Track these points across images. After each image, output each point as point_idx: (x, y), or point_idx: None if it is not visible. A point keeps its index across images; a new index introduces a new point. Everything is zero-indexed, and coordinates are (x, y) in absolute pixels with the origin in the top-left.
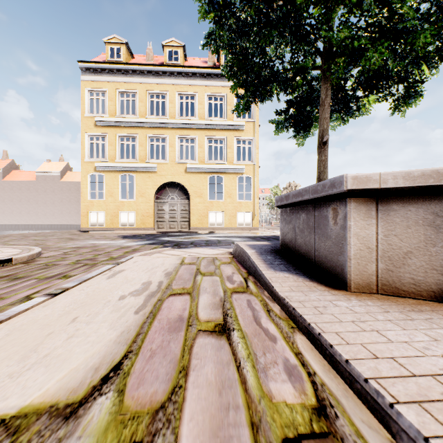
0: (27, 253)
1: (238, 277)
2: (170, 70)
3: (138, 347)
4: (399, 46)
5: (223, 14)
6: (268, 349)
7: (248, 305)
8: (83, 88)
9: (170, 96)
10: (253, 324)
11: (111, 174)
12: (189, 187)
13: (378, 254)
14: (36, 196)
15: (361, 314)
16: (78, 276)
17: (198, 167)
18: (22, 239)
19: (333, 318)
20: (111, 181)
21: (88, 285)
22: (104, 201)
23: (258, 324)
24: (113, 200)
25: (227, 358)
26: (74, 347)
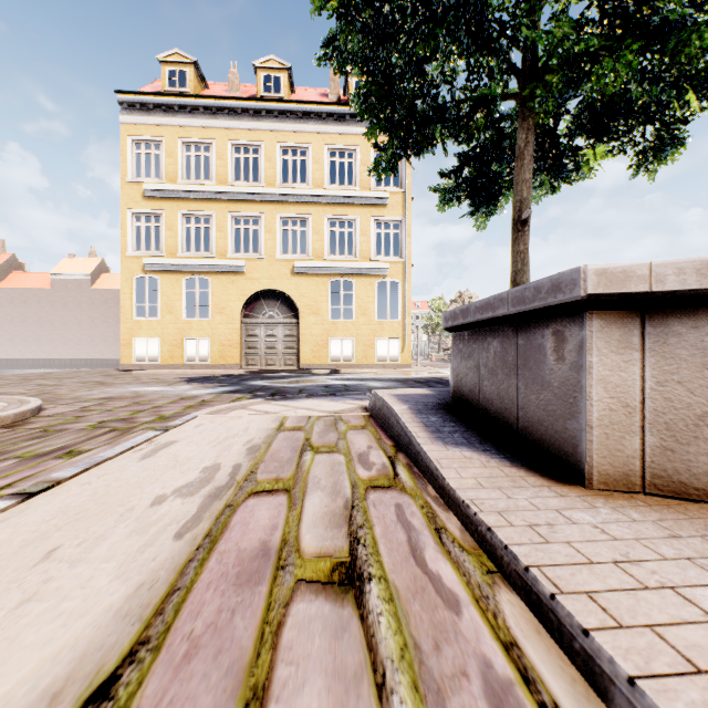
0: (13, 410)
1: (378, 455)
2: (267, 108)
3: (165, 627)
4: (653, 56)
5: (353, 2)
6: (445, 632)
7: (397, 517)
8: (124, 135)
9: (267, 150)
10: (410, 563)
11: (169, 276)
12: (298, 298)
13: (644, 418)
14: (51, 313)
15: (627, 543)
16: (94, 452)
17: (312, 265)
18: (19, 383)
19: (574, 552)
20: (169, 289)
21: (101, 473)
22: (159, 321)
23: (420, 563)
24: (173, 319)
25: (355, 659)
26: (24, 630)
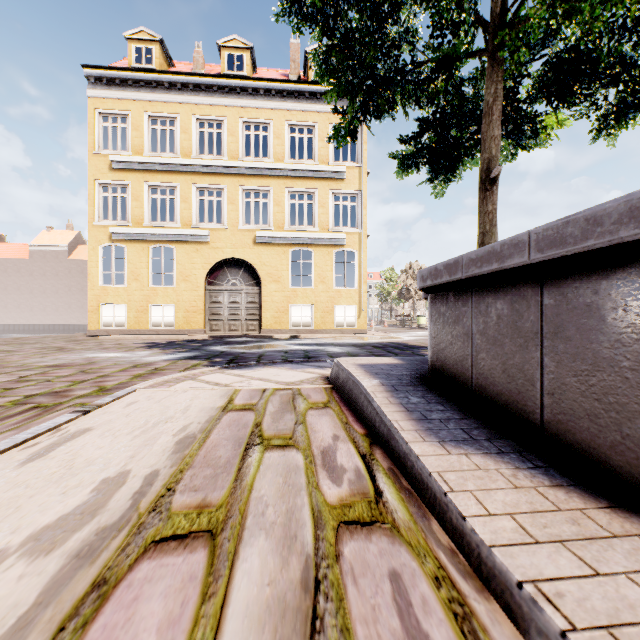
0: None
1: (348, 452)
2: (230, 85)
3: None
4: None
5: None
6: None
7: (401, 619)
8: (91, 109)
9: (230, 125)
10: None
11: (136, 245)
12: (259, 266)
13: None
14: (30, 281)
15: None
16: None
17: (273, 235)
18: None
19: None
20: (136, 257)
21: None
22: (126, 288)
23: None
24: (139, 286)
25: None
26: None
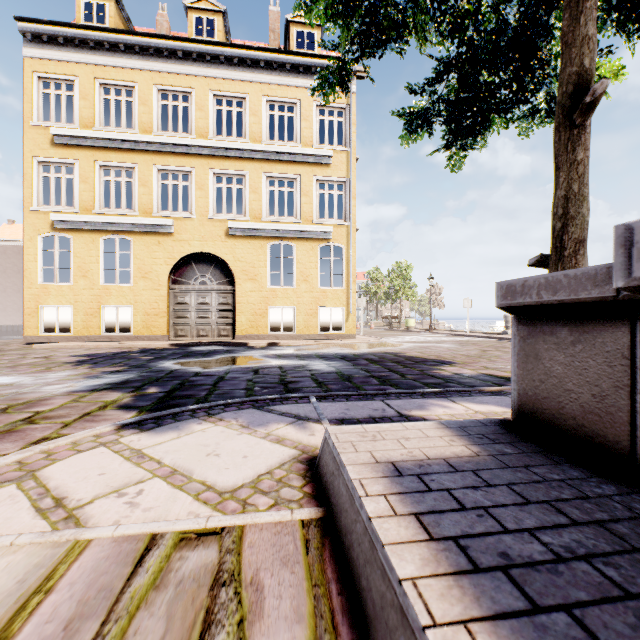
0: None
1: None
2: (198, 50)
3: None
4: None
5: None
6: None
7: None
8: (28, 71)
9: (198, 98)
10: None
11: (84, 235)
12: (233, 262)
13: None
14: None
15: None
16: None
17: (249, 226)
18: None
19: None
20: (84, 249)
21: None
22: (71, 287)
23: None
24: (88, 284)
25: None
26: None
